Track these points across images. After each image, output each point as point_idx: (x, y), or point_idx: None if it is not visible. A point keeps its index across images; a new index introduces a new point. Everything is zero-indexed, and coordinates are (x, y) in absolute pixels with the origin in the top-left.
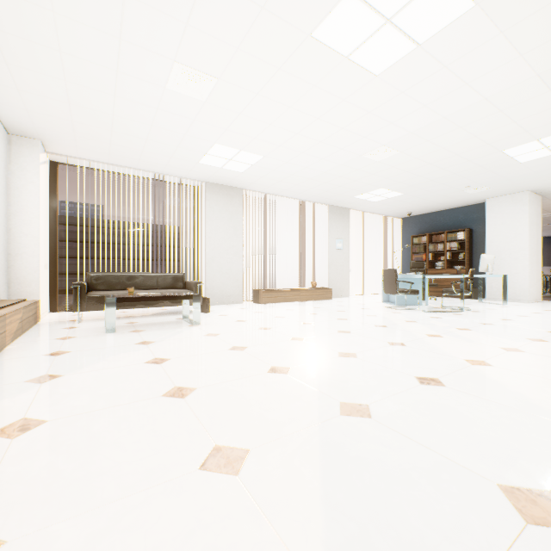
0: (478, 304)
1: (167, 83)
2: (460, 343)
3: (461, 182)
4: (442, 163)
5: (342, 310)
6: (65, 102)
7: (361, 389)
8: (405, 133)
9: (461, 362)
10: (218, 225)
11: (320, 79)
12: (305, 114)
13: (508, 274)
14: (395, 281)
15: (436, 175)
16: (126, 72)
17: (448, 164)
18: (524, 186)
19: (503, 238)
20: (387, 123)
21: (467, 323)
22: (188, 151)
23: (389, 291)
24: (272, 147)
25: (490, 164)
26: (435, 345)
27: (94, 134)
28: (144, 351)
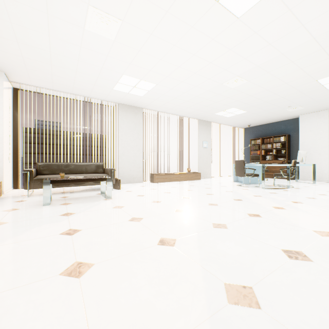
0: (296, 183)
1: (85, 24)
2: (301, 215)
3: (286, 103)
4: (275, 89)
5: (208, 187)
6: (15, 41)
7: (239, 265)
8: (253, 66)
9: (312, 233)
10: (126, 131)
11: (197, 21)
12: (185, 51)
13: (314, 163)
14: (243, 168)
15: (270, 98)
16: (54, 15)
17: (279, 90)
18: (326, 106)
19: (311, 140)
20: (242, 58)
21: (297, 197)
22: (105, 81)
23: (239, 174)
24: (162, 77)
25: (307, 90)
26: (283, 216)
27: (39, 67)
28: (63, 222)
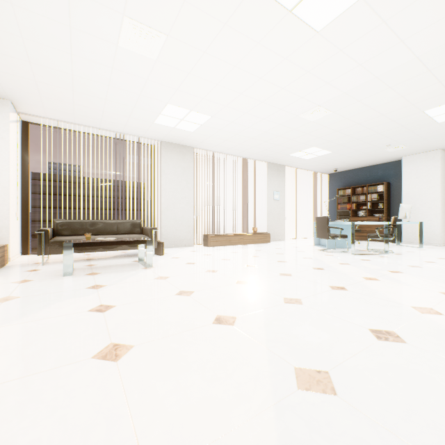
0: (397, 247)
1: (119, 40)
2: (399, 287)
3: (383, 141)
4: (368, 123)
5: (280, 252)
6: (26, 61)
7: (315, 347)
8: (339, 93)
9: (410, 309)
10: (172, 178)
11: (264, 36)
12: (248, 74)
13: (422, 221)
14: (327, 227)
15: (362, 134)
16: (79, 28)
17: (374, 124)
18: (437, 145)
19: (417, 190)
20: (324, 83)
21: (396, 265)
22: (144, 112)
23: (321, 236)
24: (219, 107)
25: (411, 123)
26: (375, 289)
27: (57, 94)
28: (92, 297)
